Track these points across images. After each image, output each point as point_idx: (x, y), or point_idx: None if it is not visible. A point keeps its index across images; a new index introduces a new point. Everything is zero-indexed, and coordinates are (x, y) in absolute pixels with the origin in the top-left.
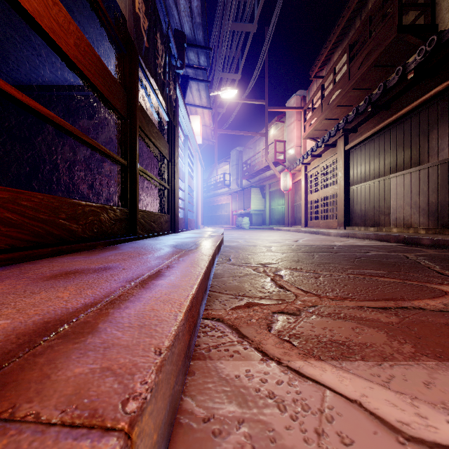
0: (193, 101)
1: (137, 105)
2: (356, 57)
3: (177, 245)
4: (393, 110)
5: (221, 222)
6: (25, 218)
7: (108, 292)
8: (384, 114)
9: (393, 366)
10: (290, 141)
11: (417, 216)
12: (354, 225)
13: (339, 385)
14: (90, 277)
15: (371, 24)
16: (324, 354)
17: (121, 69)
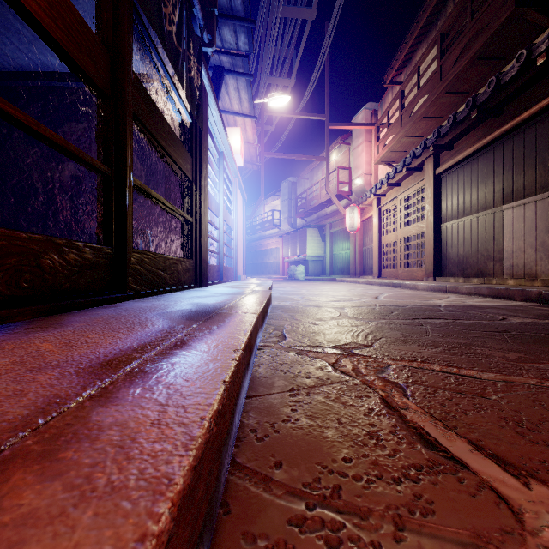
0: (231, 106)
1: (129, 76)
2: (451, 48)
3: (183, 314)
4: (508, 115)
5: (269, 272)
6: None
7: None
8: (493, 121)
9: None
10: (358, 168)
11: (546, 262)
12: (448, 275)
13: None
14: None
15: (473, 2)
16: None
17: (101, 14)
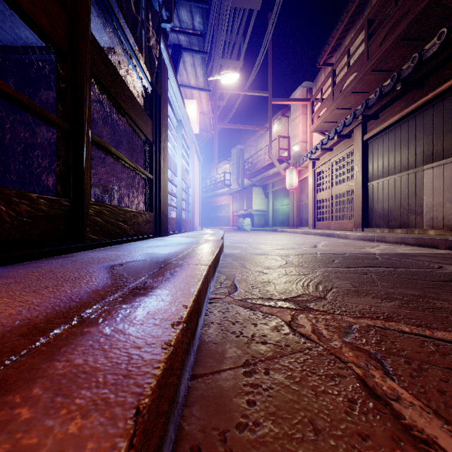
0: (188, 81)
1: (87, 36)
2: (377, 32)
3: (130, 266)
4: (429, 87)
5: (221, 224)
6: None
7: None
8: (415, 93)
9: None
10: (295, 136)
11: None
12: (374, 226)
13: None
14: None
15: None
16: None
17: None
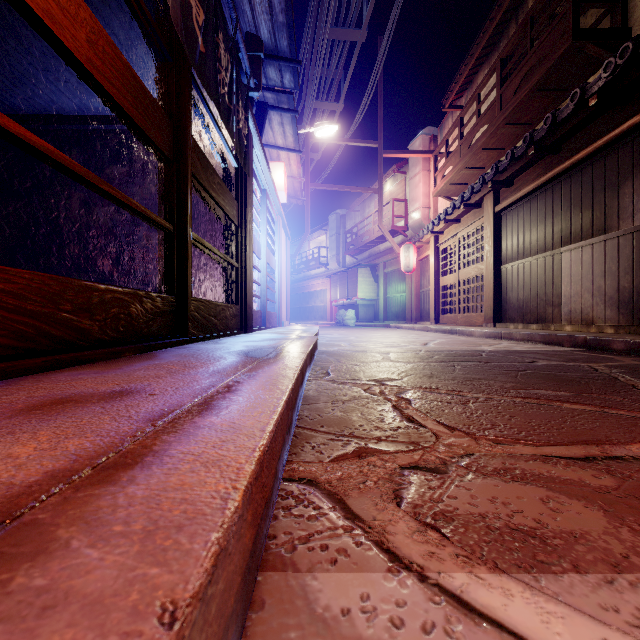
0: (275, 140)
1: (189, 141)
2: (511, 77)
3: (247, 352)
4: (566, 153)
5: (315, 317)
6: (1, 310)
7: (108, 443)
8: (552, 159)
9: (636, 585)
10: (414, 200)
11: (602, 308)
12: (508, 321)
13: (544, 634)
14: (88, 411)
15: (533, 29)
16: (502, 557)
17: (165, 87)
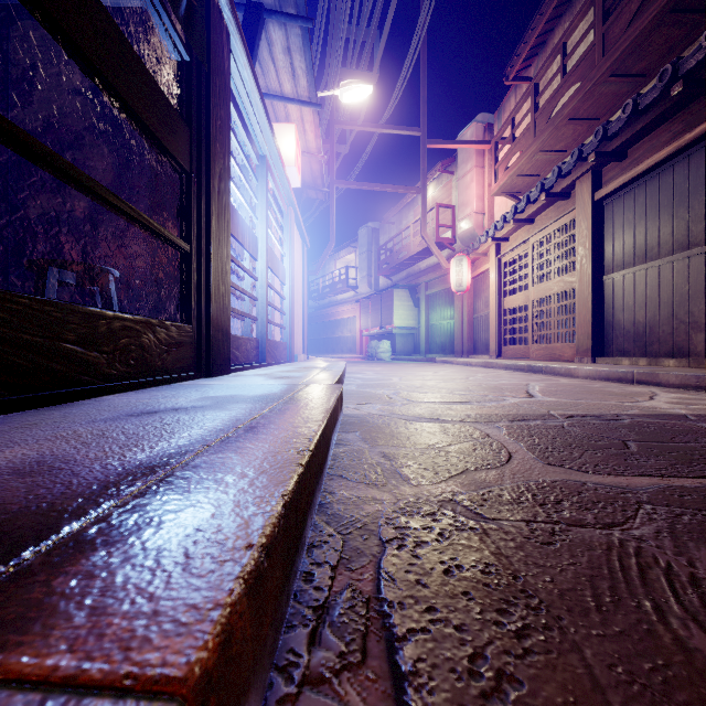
0: (280, 86)
1: None
2: (623, 2)
3: None
4: None
5: (342, 349)
6: None
7: None
8: (704, 104)
9: None
10: (465, 204)
11: None
12: (616, 354)
13: None
14: None
15: None
16: None
17: None
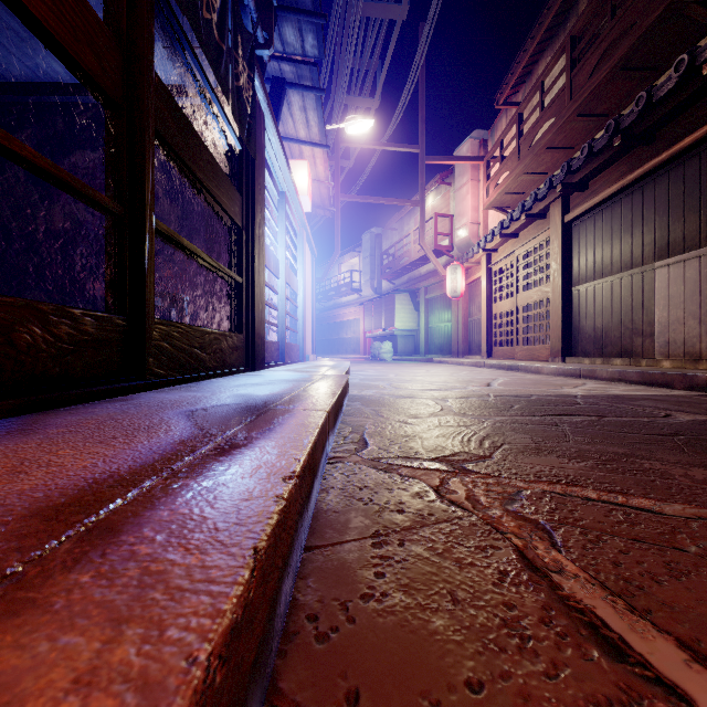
0: (296, 132)
1: (150, 78)
2: (586, 56)
3: (218, 412)
4: (663, 143)
5: (346, 350)
6: None
7: None
8: (642, 152)
9: None
10: (461, 215)
11: None
12: (581, 355)
13: None
14: None
15: None
16: None
17: None
